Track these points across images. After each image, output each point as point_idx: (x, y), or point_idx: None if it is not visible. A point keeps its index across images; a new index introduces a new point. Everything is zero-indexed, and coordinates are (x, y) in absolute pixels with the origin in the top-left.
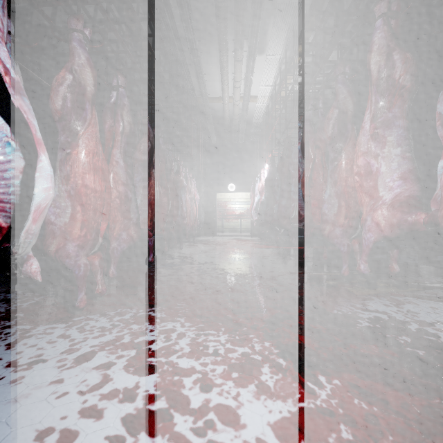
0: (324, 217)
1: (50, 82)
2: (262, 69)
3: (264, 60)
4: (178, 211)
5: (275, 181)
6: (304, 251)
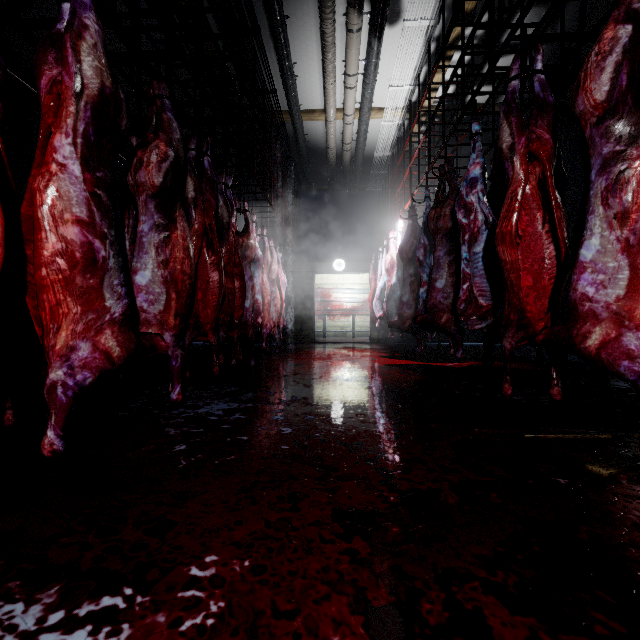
0: (582, 306)
1: (32, 82)
2: (395, 52)
3: (398, 33)
4: (243, 300)
5: (419, 245)
6: (504, 382)
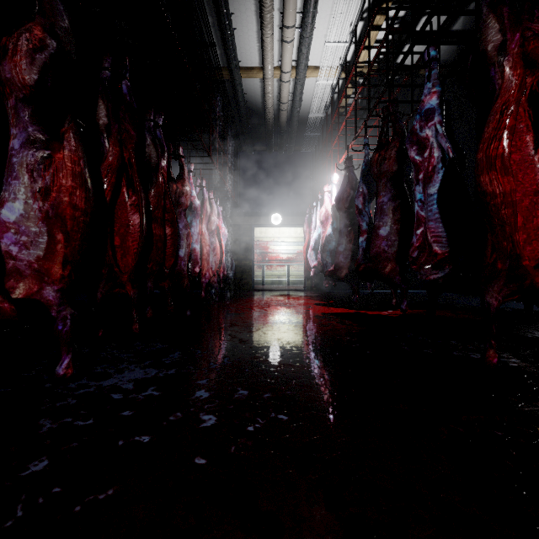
0: None
1: None
2: (332, 5)
3: None
4: (174, 247)
5: (359, 194)
6: (490, 349)
